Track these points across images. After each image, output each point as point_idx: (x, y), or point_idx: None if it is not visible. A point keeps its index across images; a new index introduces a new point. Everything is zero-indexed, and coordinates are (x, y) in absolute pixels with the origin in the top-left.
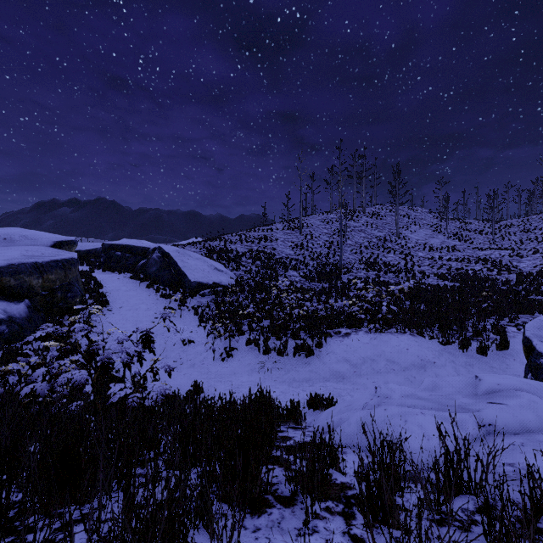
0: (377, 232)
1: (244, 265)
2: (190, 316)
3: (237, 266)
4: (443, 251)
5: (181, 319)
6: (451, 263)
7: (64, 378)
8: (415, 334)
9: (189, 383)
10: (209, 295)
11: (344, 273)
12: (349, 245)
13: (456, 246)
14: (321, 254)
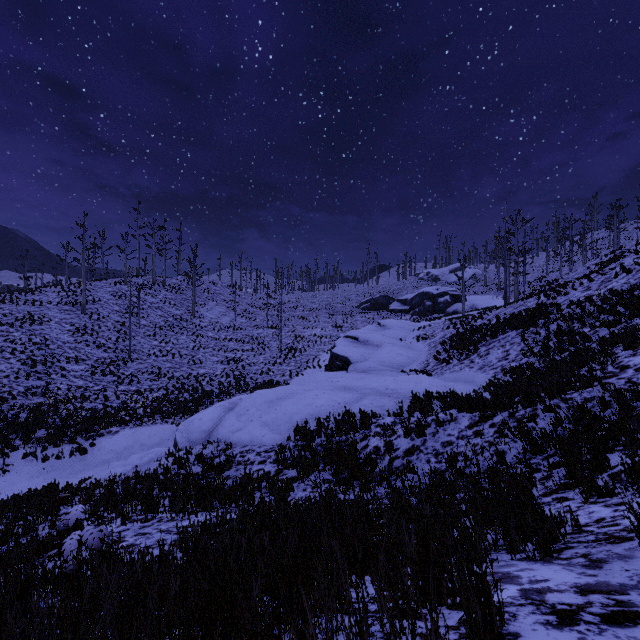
0: (175, 309)
1: (2, 364)
2: None
3: None
4: (230, 330)
5: None
6: (231, 343)
7: None
8: (164, 423)
9: None
10: None
11: (133, 362)
12: (144, 326)
13: (242, 324)
14: (110, 340)
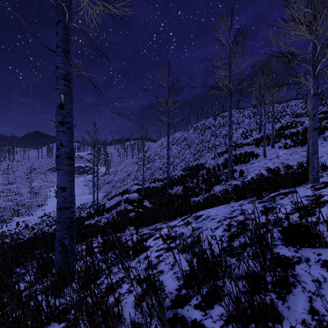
0: None
1: None
2: None
3: None
4: None
5: None
6: (1, 193)
7: None
8: (25, 217)
9: None
10: None
11: None
12: None
13: None
14: None
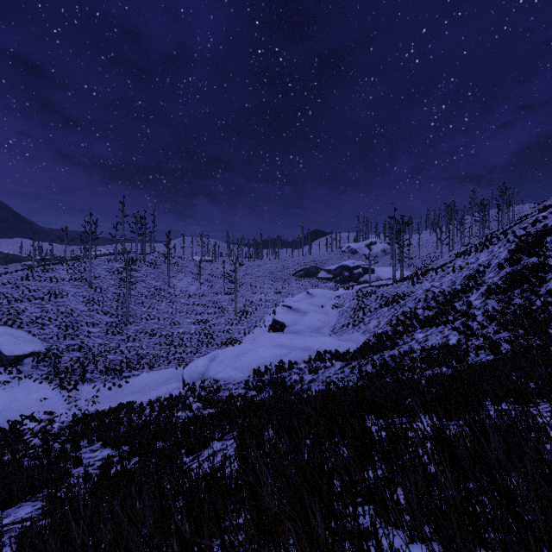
0: (155, 281)
1: (46, 329)
2: (27, 383)
3: (39, 330)
4: (197, 296)
5: (21, 387)
6: (199, 308)
7: (84, 409)
8: (166, 368)
9: (64, 416)
10: (28, 363)
11: (131, 324)
12: (134, 296)
13: (205, 291)
14: (112, 308)
